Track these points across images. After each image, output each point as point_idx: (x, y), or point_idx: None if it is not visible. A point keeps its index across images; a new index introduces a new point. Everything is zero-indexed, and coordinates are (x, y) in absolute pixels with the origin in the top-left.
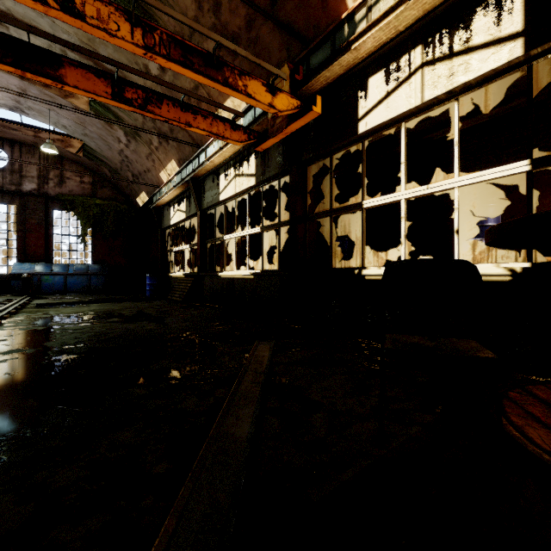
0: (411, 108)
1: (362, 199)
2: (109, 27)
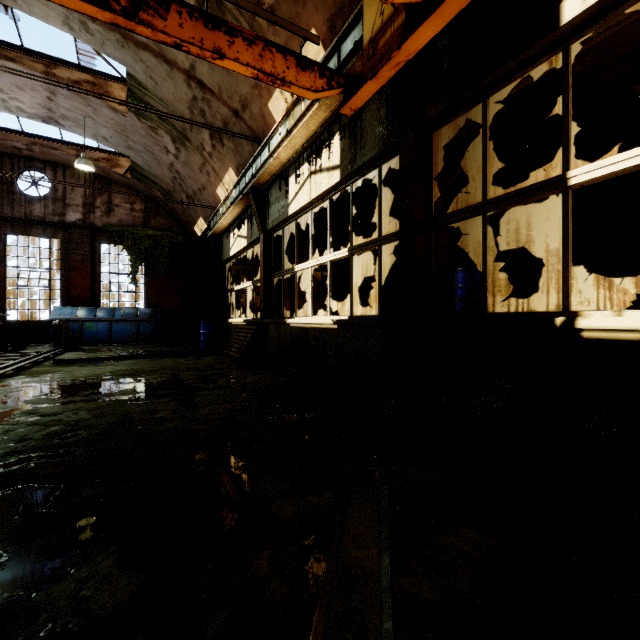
0: None
1: (566, 168)
2: None
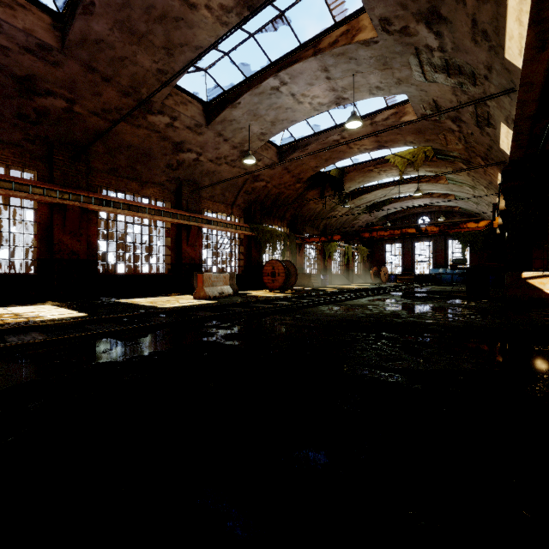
0: None
1: None
2: (432, 230)
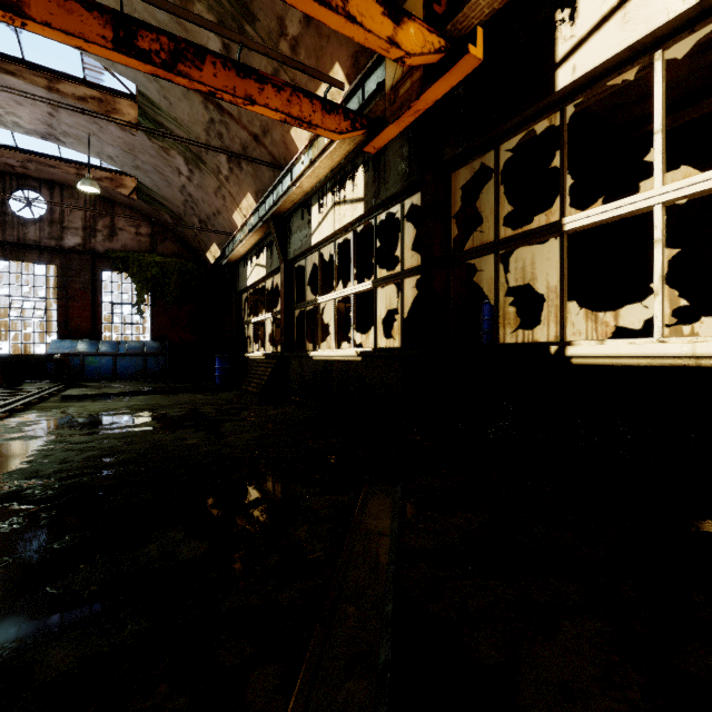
0: (685, 10)
1: (562, 215)
2: None
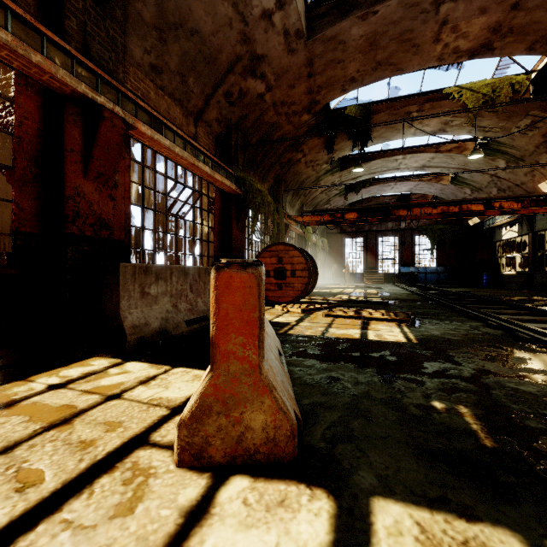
0: None
1: None
2: (510, 207)
